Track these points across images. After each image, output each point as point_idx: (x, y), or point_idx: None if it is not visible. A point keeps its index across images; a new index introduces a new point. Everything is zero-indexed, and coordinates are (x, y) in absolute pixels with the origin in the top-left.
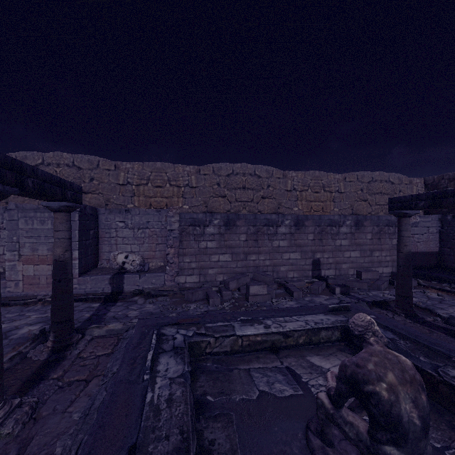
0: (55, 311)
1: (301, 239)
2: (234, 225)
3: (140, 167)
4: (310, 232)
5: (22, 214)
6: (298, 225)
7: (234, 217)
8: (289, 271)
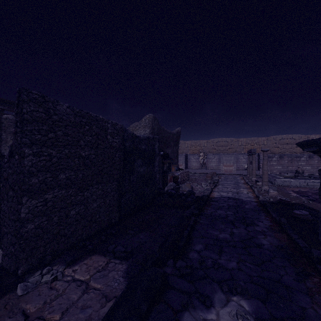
0: (248, 171)
1: (311, 162)
2: (283, 157)
3: (246, 140)
4: (315, 160)
5: (223, 155)
6: (310, 157)
7: (282, 155)
8: (306, 173)
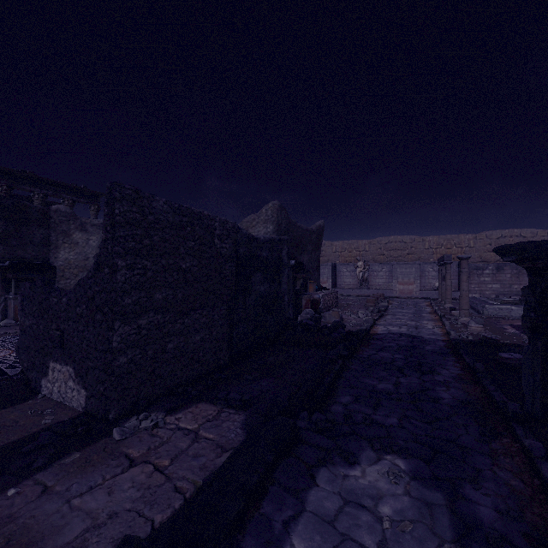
0: (440, 292)
1: None
2: (502, 269)
3: (437, 239)
4: None
5: (398, 266)
6: None
7: (502, 265)
8: None
